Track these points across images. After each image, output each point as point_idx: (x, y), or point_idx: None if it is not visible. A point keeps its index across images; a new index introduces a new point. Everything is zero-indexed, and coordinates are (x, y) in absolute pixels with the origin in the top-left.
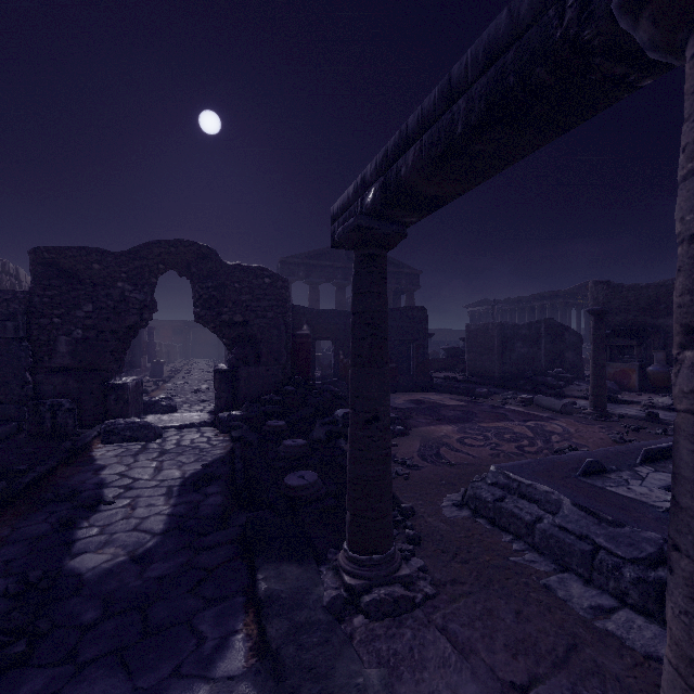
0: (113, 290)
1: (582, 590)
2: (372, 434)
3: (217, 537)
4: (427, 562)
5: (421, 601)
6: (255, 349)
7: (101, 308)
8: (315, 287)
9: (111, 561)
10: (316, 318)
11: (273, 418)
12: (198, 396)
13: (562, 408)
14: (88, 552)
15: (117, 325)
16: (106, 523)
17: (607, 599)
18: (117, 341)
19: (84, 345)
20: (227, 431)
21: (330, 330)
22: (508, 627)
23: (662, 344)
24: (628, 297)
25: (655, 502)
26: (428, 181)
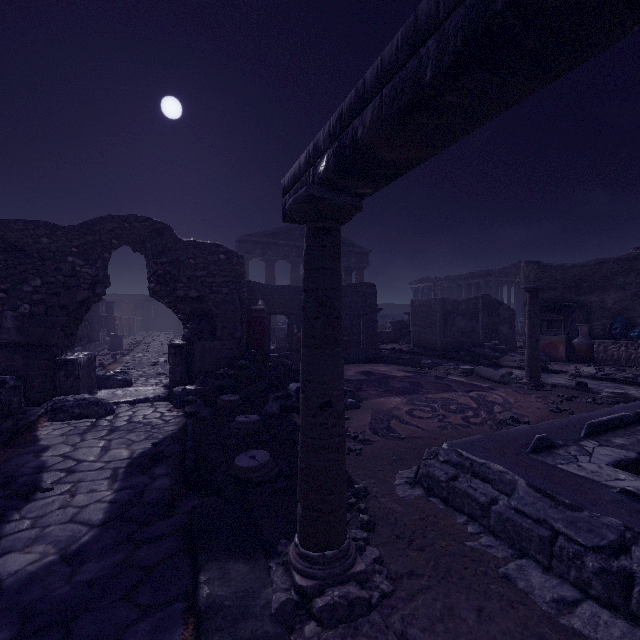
0: (63, 264)
1: (542, 579)
2: (325, 421)
3: (160, 527)
4: (382, 551)
5: (377, 601)
6: (210, 324)
7: (50, 283)
8: (270, 264)
9: (38, 561)
10: (271, 293)
11: (228, 392)
12: (156, 369)
13: (500, 378)
14: (13, 551)
15: (67, 300)
16: (40, 514)
17: (569, 589)
18: (68, 316)
19: (31, 320)
20: (181, 405)
21: (284, 305)
22: (470, 629)
23: (585, 318)
24: (556, 276)
25: (607, 481)
26: (388, 143)
